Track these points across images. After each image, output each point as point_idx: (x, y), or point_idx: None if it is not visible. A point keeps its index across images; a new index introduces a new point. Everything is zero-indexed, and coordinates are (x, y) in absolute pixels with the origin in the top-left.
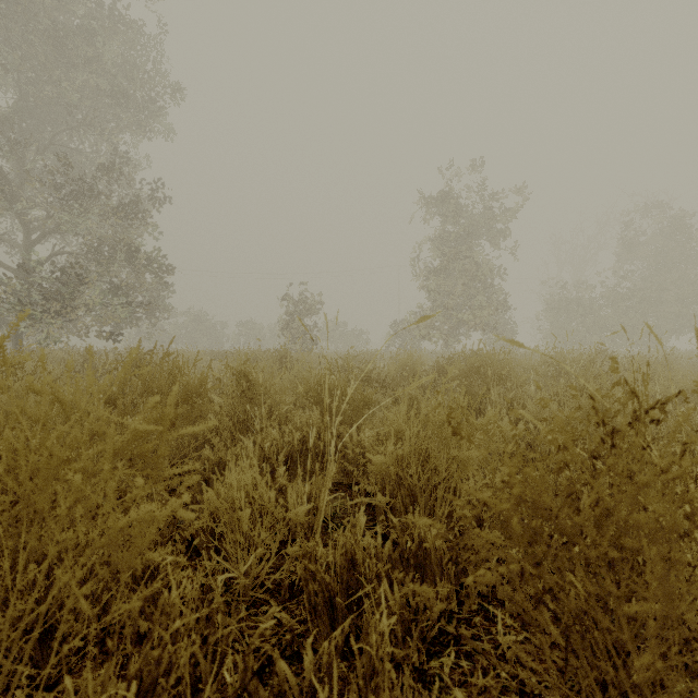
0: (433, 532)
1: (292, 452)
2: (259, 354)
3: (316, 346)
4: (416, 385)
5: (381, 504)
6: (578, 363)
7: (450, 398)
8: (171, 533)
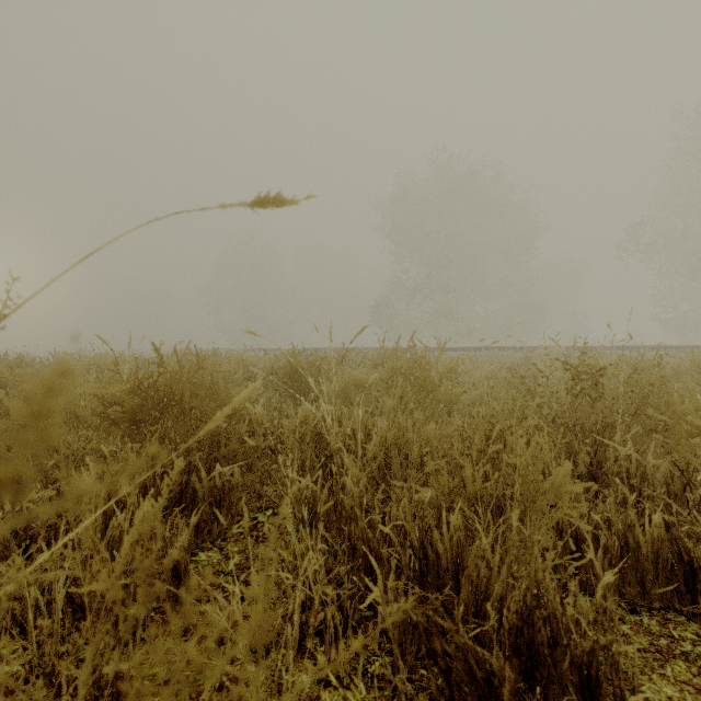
0: None
1: None
2: None
3: None
4: None
5: None
6: None
7: None
8: None
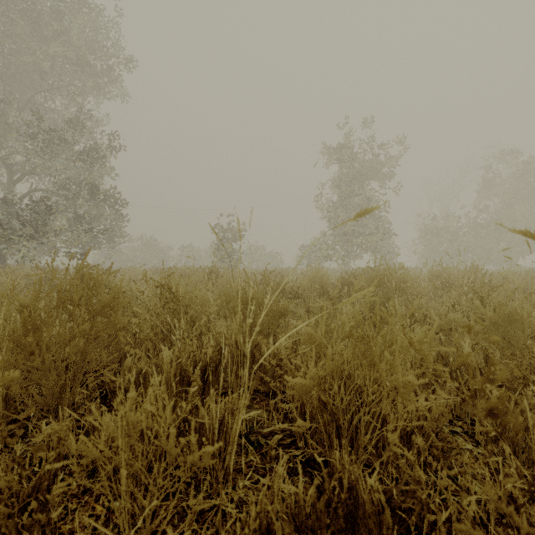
0: (369, 482)
1: (210, 362)
2: (192, 270)
3: (241, 265)
4: (351, 300)
5: (300, 429)
6: (462, 277)
7: (377, 313)
8: (54, 475)
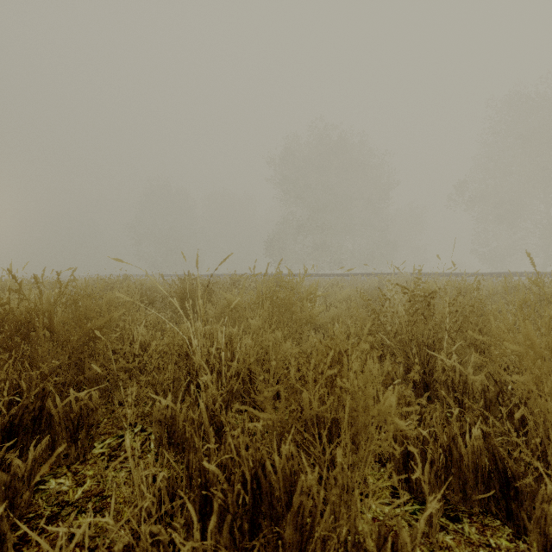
0: None
1: None
2: None
3: None
4: None
5: None
6: None
7: None
8: None
